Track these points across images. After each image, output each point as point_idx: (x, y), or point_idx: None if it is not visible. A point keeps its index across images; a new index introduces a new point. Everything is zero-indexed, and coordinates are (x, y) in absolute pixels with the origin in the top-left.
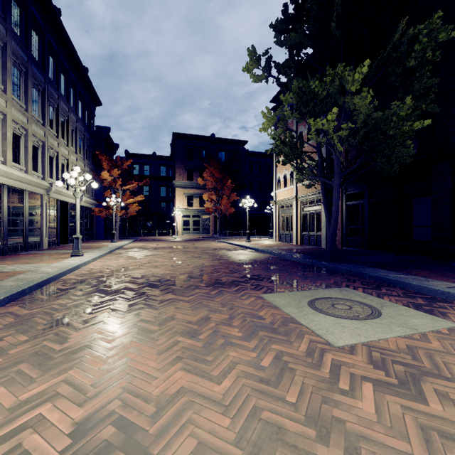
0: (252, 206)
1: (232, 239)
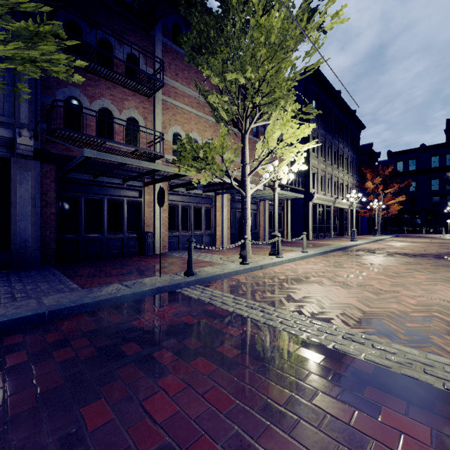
0: None
1: None
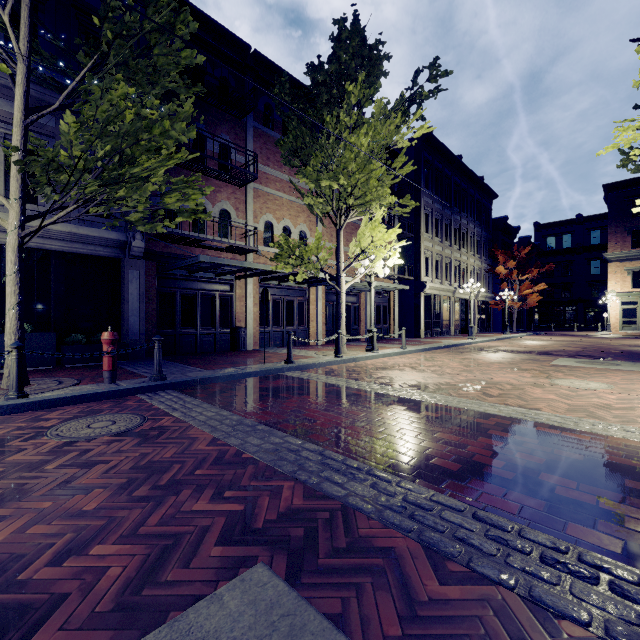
0: None
1: None
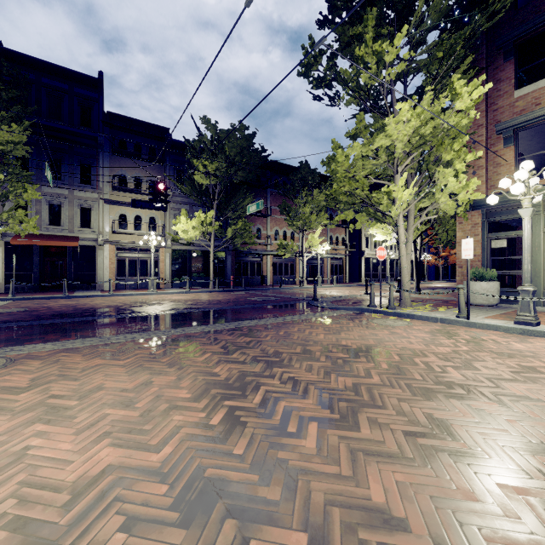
0: None
1: None
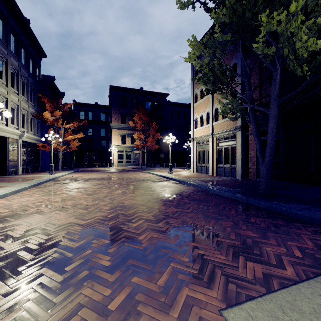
0: (172, 144)
1: (156, 170)
